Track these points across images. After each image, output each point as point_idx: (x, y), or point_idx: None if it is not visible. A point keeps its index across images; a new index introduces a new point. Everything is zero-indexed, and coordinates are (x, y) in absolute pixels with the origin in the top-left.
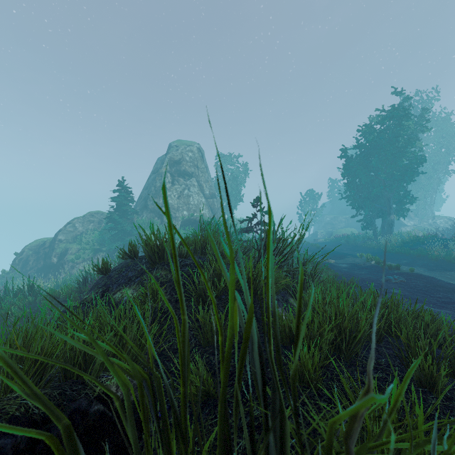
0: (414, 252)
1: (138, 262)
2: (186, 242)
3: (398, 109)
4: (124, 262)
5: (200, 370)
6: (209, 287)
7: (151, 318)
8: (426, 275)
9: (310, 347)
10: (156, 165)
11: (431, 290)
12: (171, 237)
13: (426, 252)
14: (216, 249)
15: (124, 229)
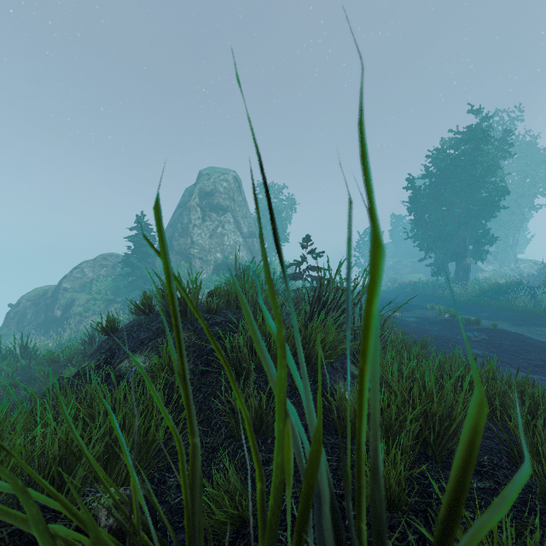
0: (496, 303)
1: (154, 319)
2: (217, 292)
3: (476, 131)
4: (136, 319)
5: (231, 481)
6: (238, 390)
7: (168, 397)
8: (512, 331)
9: (386, 442)
10: (183, 197)
11: (519, 350)
12: (171, 297)
13: (509, 302)
14: (251, 321)
15: (143, 276)
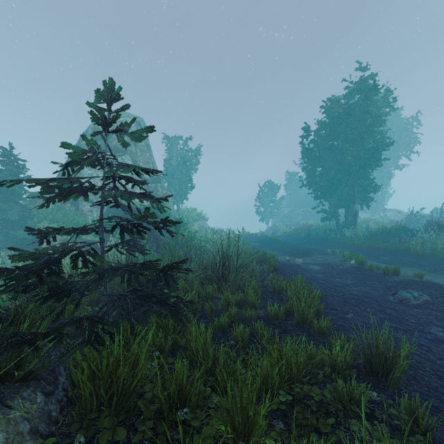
0: (392, 246)
1: None
2: None
3: (367, 81)
4: None
5: None
6: None
7: None
8: None
9: None
10: (79, 138)
11: None
12: None
13: (403, 245)
14: None
15: (7, 219)
